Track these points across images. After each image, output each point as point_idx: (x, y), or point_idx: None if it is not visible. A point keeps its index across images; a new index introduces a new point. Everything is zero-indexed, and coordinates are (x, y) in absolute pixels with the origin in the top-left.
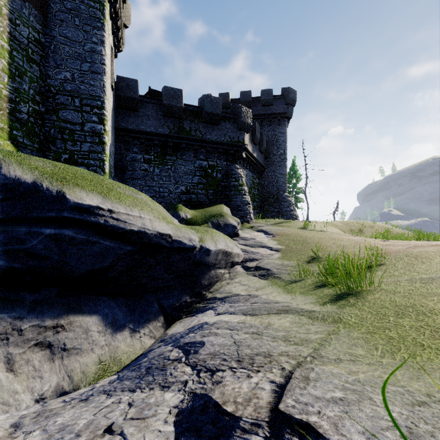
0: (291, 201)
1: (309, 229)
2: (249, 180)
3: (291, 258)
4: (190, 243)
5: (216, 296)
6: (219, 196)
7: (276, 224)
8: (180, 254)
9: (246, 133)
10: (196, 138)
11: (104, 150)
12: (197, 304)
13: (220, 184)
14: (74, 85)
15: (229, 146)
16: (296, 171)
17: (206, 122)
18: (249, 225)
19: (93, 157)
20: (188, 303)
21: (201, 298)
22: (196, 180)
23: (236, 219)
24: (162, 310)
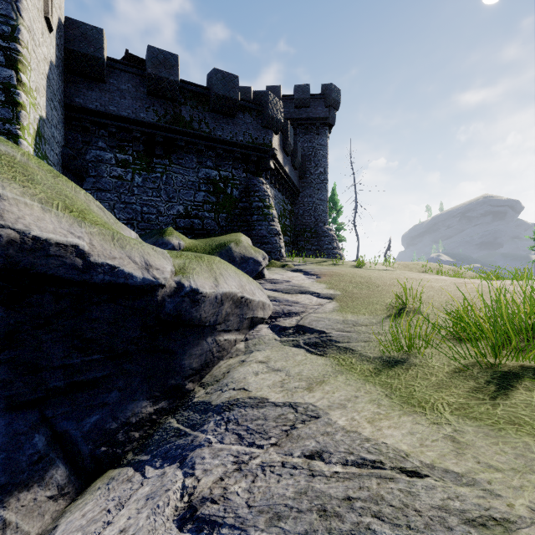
0: (333, 235)
1: (367, 268)
2: (279, 204)
3: (358, 310)
4: (144, 273)
5: (212, 401)
6: (236, 223)
7: (318, 263)
8: (117, 300)
9: (275, 133)
10: (200, 133)
11: (18, 118)
12: (168, 419)
13: (237, 205)
14: None
15: (251, 150)
16: (337, 202)
17: (216, 110)
18: (280, 264)
19: None
20: (146, 416)
21: (181, 400)
22: (200, 197)
23: (260, 251)
24: (65, 448)
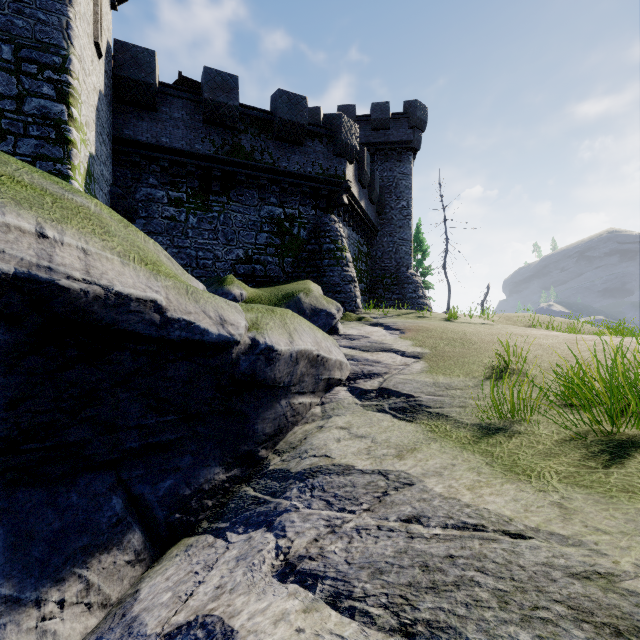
0: (419, 282)
1: (461, 322)
2: (353, 246)
3: (451, 371)
4: (219, 329)
5: (291, 468)
6: (303, 269)
7: (401, 315)
8: (192, 357)
9: (349, 162)
10: (262, 165)
11: (70, 157)
12: (243, 487)
13: (305, 248)
14: (0, 16)
15: (321, 183)
16: (422, 241)
17: (281, 137)
18: (356, 317)
19: (45, 169)
20: (218, 484)
21: (254, 468)
22: (263, 239)
23: (333, 302)
24: (140, 512)
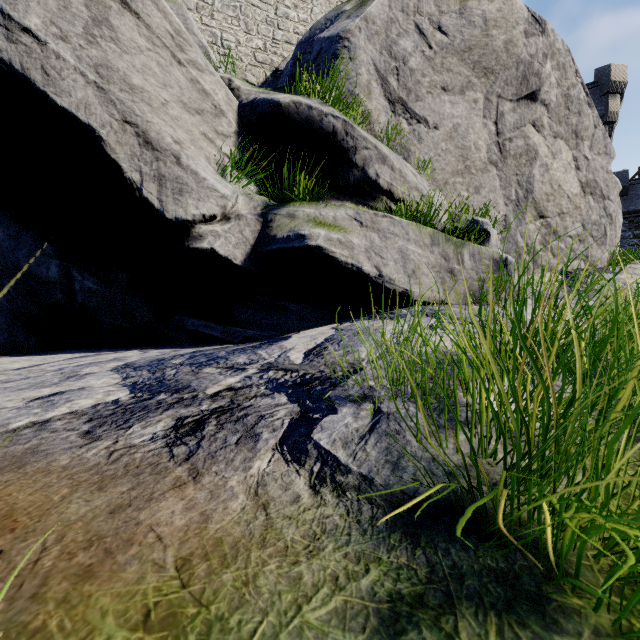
0: None
1: None
2: None
3: None
4: None
5: None
6: None
7: None
8: None
9: None
10: None
11: None
12: None
13: None
14: None
15: None
16: None
17: None
18: None
19: None
20: None
21: None
22: None
23: None
24: None
